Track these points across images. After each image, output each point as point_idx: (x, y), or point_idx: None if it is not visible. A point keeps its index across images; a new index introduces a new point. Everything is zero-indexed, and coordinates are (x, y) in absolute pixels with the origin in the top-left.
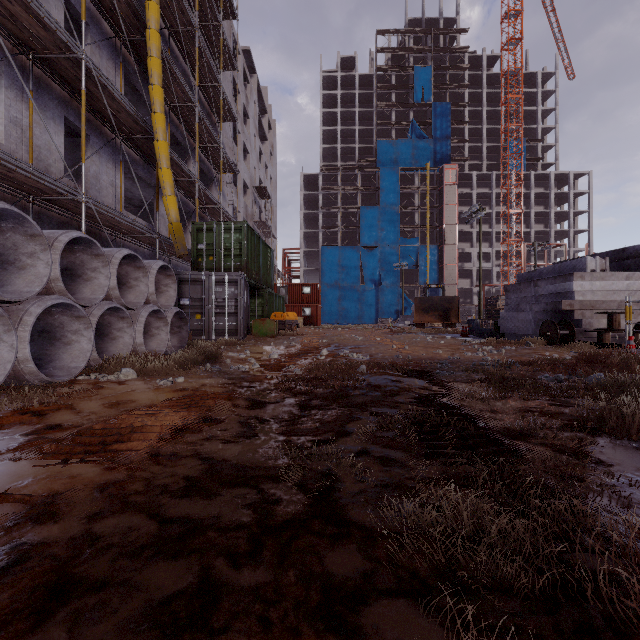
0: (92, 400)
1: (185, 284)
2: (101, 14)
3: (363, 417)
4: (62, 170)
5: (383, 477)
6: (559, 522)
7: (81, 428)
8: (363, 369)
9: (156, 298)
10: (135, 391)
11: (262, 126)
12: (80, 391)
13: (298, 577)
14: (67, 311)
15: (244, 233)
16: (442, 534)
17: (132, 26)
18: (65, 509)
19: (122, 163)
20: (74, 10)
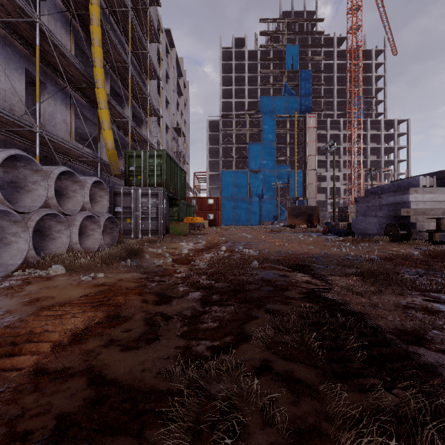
0: (14, 297)
1: (118, 196)
2: None
3: (260, 316)
4: (24, 109)
5: (294, 416)
6: None
7: None
8: (255, 264)
9: (90, 206)
10: (57, 287)
11: (179, 85)
12: (2, 289)
13: None
14: (5, 216)
15: (164, 158)
16: None
17: (79, 3)
18: None
19: (72, 106)
20: None
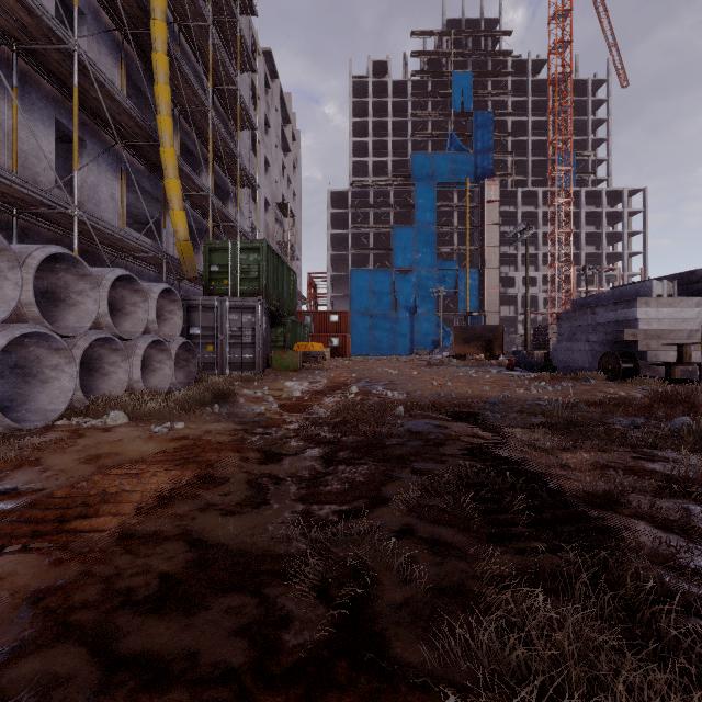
0: (66, 453)
1: (195, 311)
2: (99, 3)
3: (403, 476)
4: (53, 180)
5: (436, 575)
6: None
7: (37, 496)
8: (400, 411)
9: (157, 327)
10: (122, 441)
11: (285, 136)
12: (50, 442)
13: None
14: (43, 342)
15: (263, 253)
16: (537, 691)
17: (135, 17)
18: None
19: (124, 173)
20: None
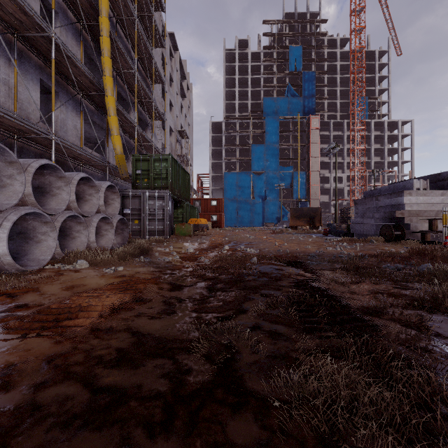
0: (53, 284)
1: (127, 198)
2: (67, 6)
3: (255, 298)
4: (38, 117)
5: (272, 349)
6: (418, 391)
7: (41, 307)
8: (254, 260)
9: (105, 208)
10: (86, 277)
11: (182, 87)
12: (44, 278)
13: (204, 447)
14: (37, 218)
15: (169, 162)
16: (323, 403)
17: (89, 14)
18: (17, 379)
19: (82, 112)
20: (47, 2)
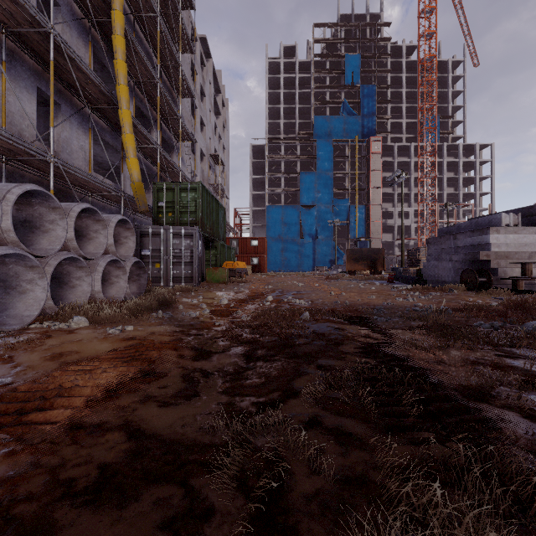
0: (34, 352)
1: (146, 237)
2: None
3: (310, 371)
4: (34, 134)
5: (342, 466)
6: None
7: (3, 390)
8: (306, 316)
9: (115, 249)
10: (82, 341)
11: (216, 103)
12: (22, 343)
13: None
14: (20, 261)
15: (199, 192)
16: None
17: (99, 8)
18: None
19: (91, 130)
20: None
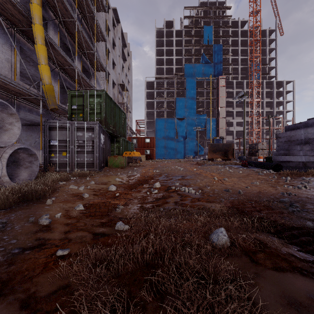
0: None
1: (54, 130)
2: None
3: None
4: None
5: None
6: None
7: None
8: (225, 240)
9: None
10: None
11: (124, 53)
12: None
13: None
14: None
15: (103, 98)
16: None
17: None
18: None
19: (18, 48)
20: None
